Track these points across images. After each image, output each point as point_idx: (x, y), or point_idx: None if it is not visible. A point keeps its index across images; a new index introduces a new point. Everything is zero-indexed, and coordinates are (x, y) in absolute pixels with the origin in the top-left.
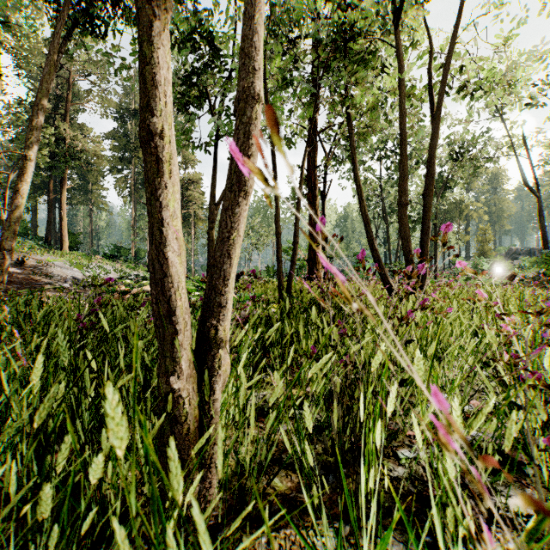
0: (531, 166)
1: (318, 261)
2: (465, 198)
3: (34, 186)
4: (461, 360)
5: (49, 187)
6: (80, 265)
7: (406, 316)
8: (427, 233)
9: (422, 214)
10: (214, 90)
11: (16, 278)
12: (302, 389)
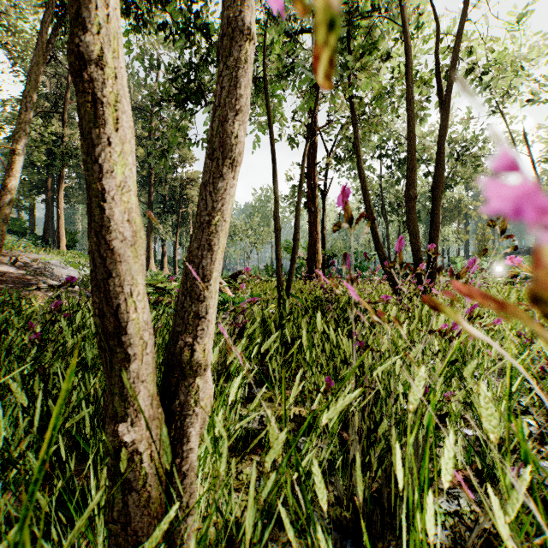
0: (532, 164)
1: (318, 260)
2: (464, 196)
3: (32, 184)
4: (505, 379)
5: (46, 186)
6: (76, 263)
7: (449, 329)
8: (437, 229)
9: (431, 209)
10: (212, 86)
11: (9, 277)
12: (305, 407)
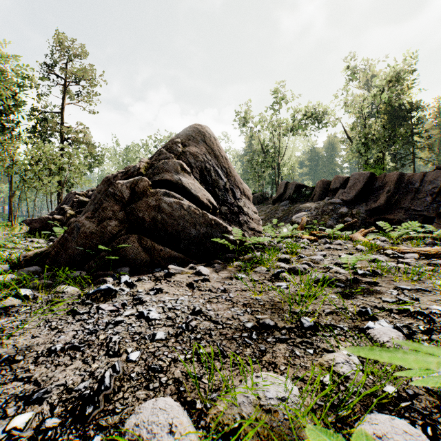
0: None
1: None
2: None
3: None
4: None
5: None
6: None
7: None
8: None
9: None
10: None
11: None
12: None
